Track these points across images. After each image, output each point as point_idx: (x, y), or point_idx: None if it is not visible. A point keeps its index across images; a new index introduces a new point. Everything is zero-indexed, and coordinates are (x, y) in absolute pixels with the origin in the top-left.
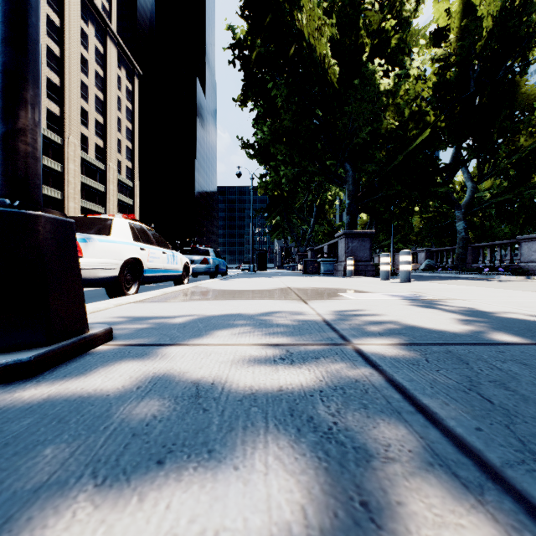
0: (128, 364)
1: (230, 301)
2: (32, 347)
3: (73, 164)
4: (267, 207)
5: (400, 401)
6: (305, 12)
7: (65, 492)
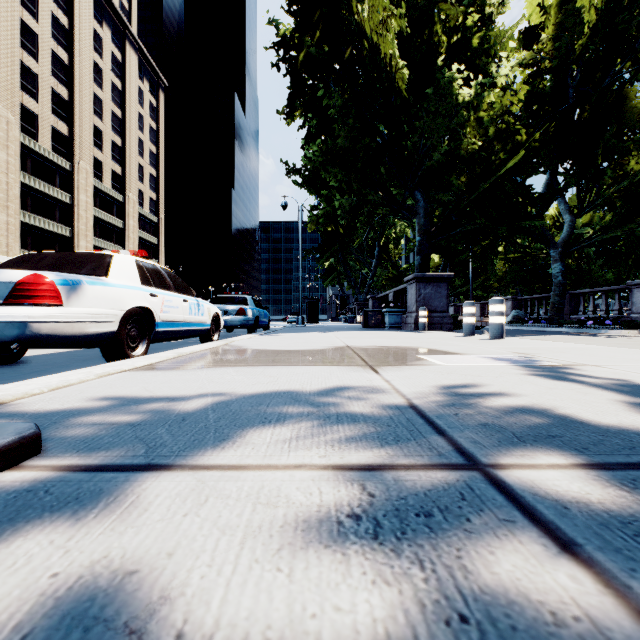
0: (15, 538)
1: (268, 367)
2: None
3: (84, 195)
4: (319, 246)
5: None
6: (366, 2)
7: None
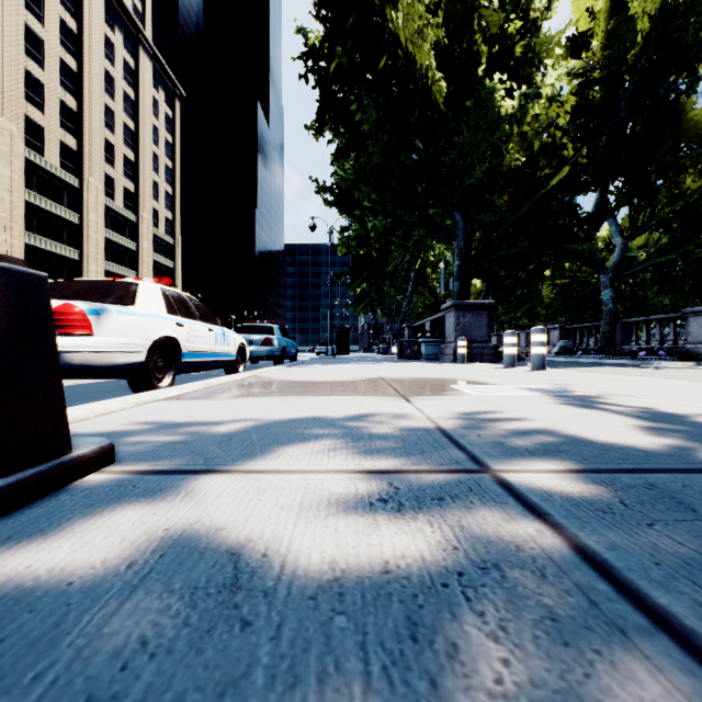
0: (126, 511)
1: (300, 397)
2: None
3: (94, 214)
4: (350, 270)
5: (614, 599)
6: (401, 10)
7: None
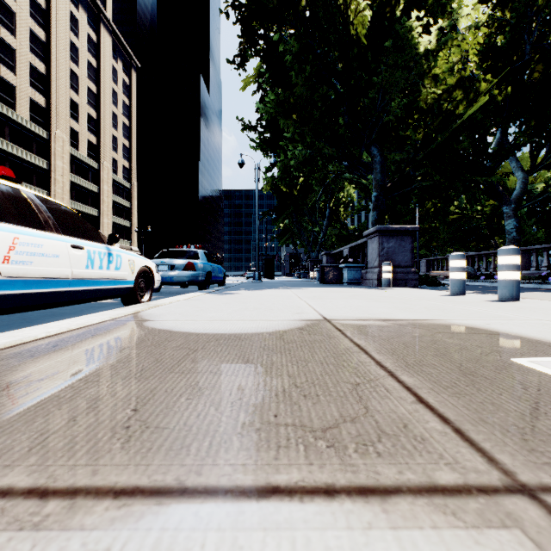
0: None
1: None
2: None
3: (61, 161)
4: (275, 208)
5: None
6: None
7: None
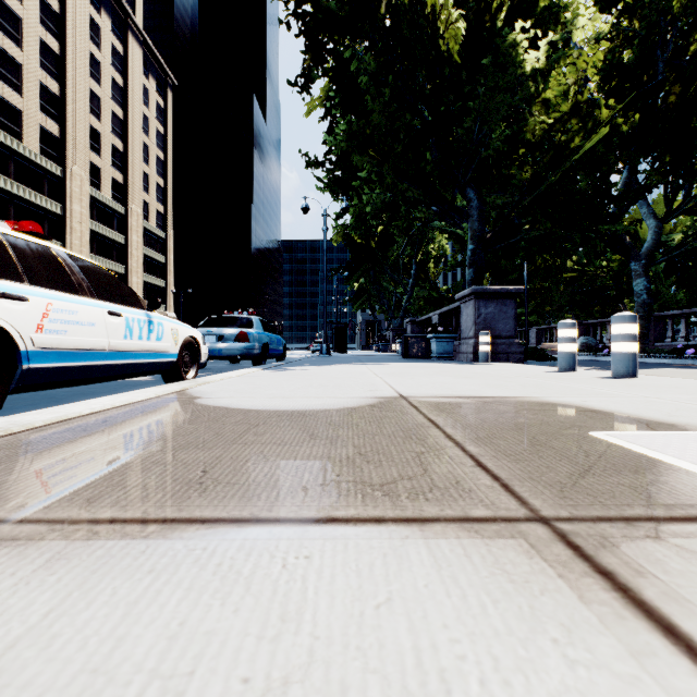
0: None
1: (110, 562)
2: None
3: (78, 205)
4: (348, 264)
5: None
6: None
7: None
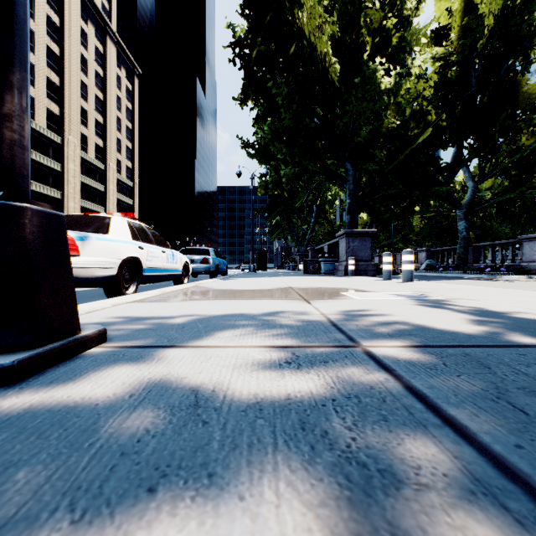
0: (121, 369)
1: (231, 300)
2: (16, 351)
3: (73, 164)
4: (267, 207)
5: (423, 412)
6: (305, 10)
7: (34, 531)
